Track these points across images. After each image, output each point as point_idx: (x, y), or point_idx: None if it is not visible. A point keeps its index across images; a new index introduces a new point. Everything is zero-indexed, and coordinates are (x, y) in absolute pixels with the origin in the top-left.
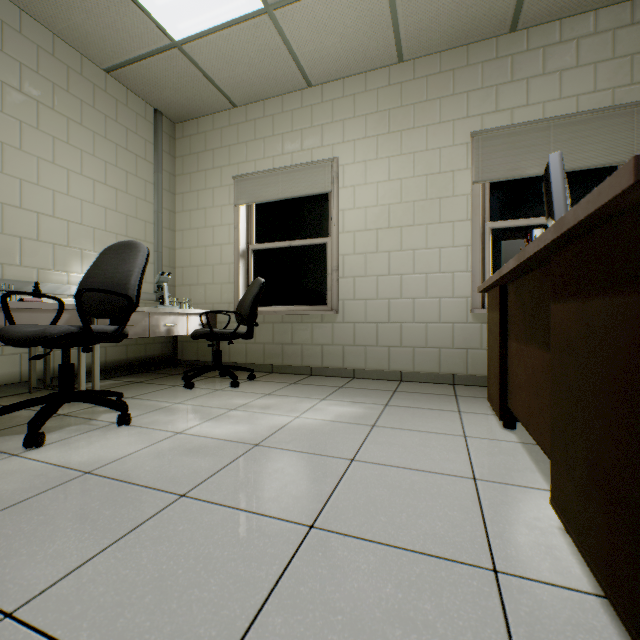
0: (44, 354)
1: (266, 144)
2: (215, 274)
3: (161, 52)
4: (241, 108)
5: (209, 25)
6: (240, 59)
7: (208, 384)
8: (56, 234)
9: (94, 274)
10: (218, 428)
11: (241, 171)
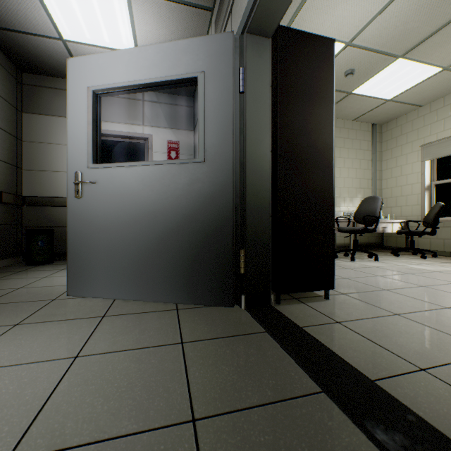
0: (348, 236)
1: (445, 122)
2: (407, 200)
3: (379, 105)
4: (425, 106)
5: (407, 88)
6: (425, 90)
7: (405, 256)
8: (336, 193)
9: (360, 209)
10: (417, 266)
11: (425, 141)
